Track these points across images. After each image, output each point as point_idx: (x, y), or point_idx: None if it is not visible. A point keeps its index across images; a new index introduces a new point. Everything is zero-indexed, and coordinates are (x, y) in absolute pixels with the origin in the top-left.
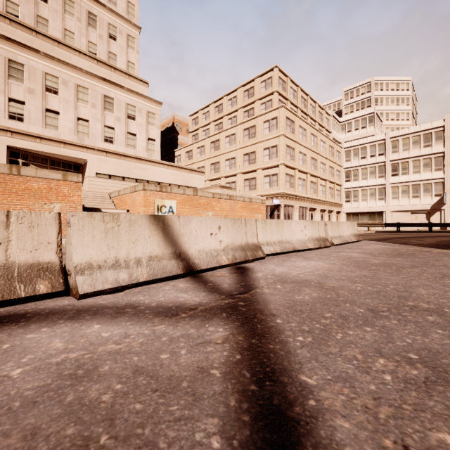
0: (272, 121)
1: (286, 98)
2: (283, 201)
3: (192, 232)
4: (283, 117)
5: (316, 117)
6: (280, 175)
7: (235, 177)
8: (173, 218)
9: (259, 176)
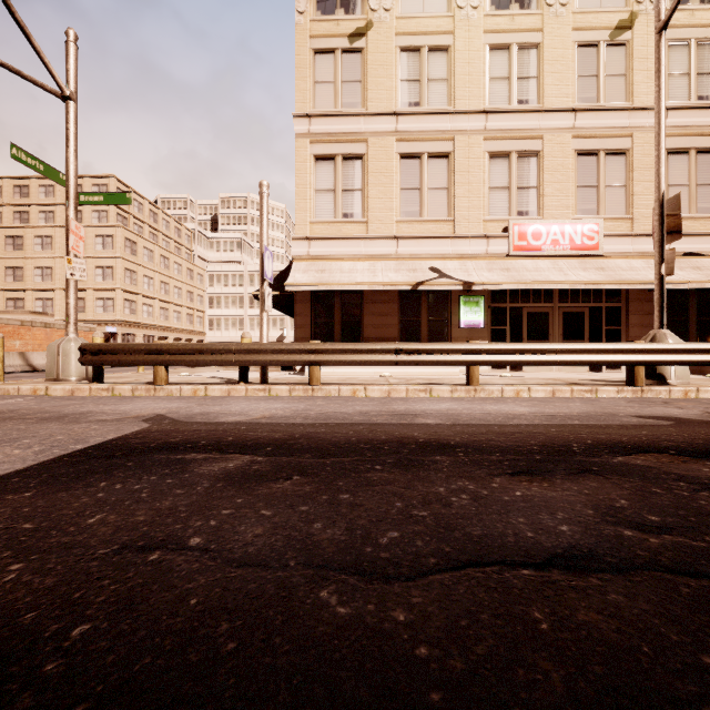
0: (107, 239)
1: (128, 212)
2: (120, 329)
3: (35, 357)
4: (120, 237)
5: (171, 234)
6: (118, 300)
7: (53, 293)
8: (27, 352)
9: (89, 298)
